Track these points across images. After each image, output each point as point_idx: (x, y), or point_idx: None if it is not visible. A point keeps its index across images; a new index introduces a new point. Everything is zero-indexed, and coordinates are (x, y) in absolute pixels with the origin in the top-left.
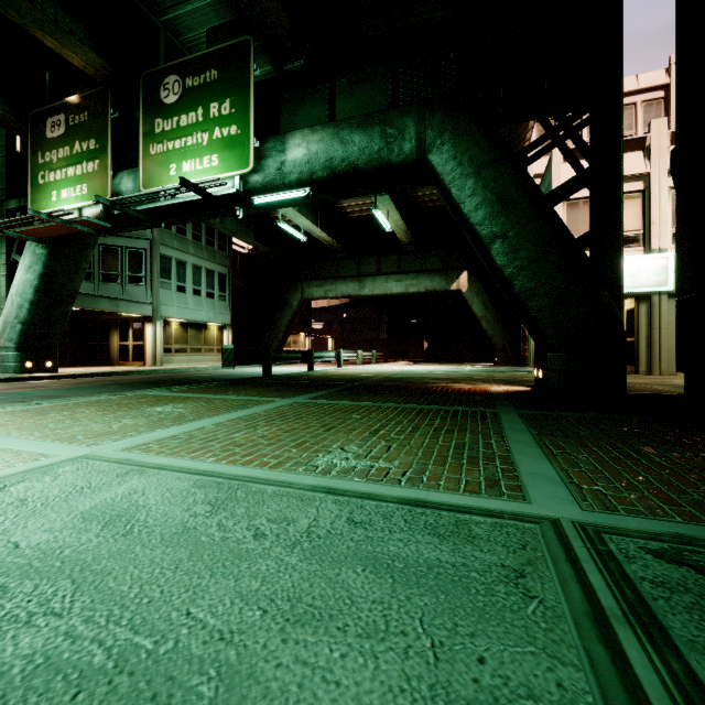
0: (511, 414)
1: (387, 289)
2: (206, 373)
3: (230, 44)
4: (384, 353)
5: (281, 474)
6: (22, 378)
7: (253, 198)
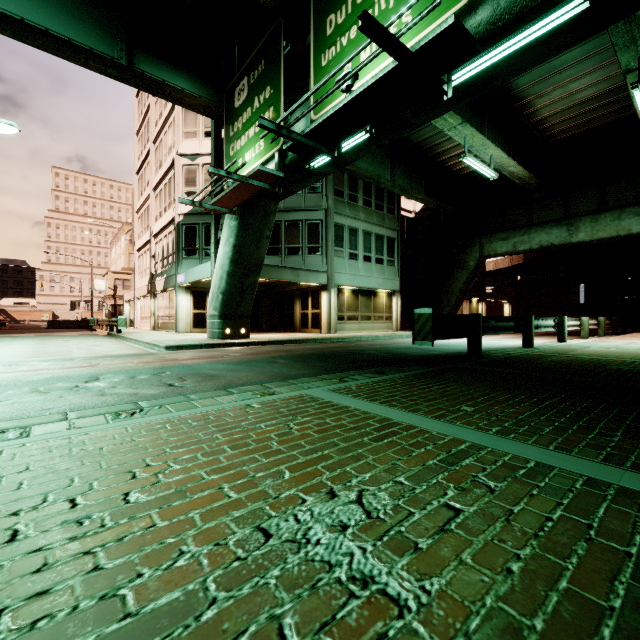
0: None
1: (619, 228)
2: (380, 344)
3: None
4: (611, 320)
5: None
6: (219, 344)
7: (467, 65)
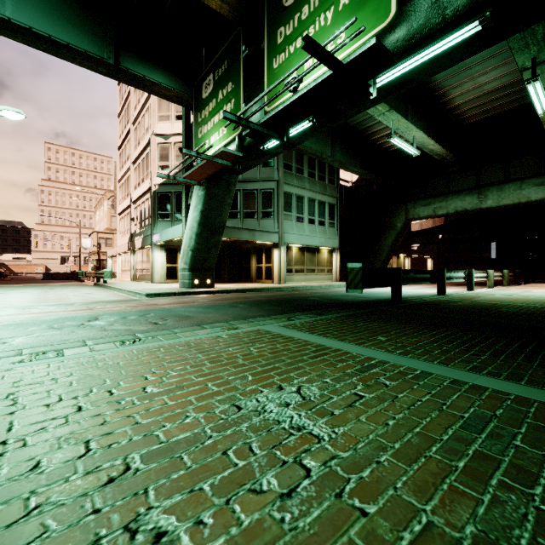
0: None
1: (520, 196)
2: (322, 292)
3: None
4: (514, 272)
5: None
6: (189, 292)
7: (388, 71)
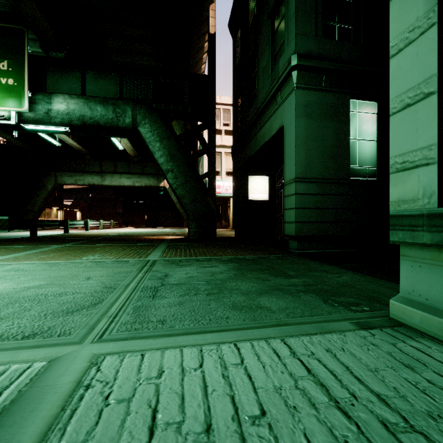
0: (165, 244)
1: (121, 182)
2: None
3: (8, 26)
4: (119, 221)
5: (70, 261)
6: None
7: (26, 125)
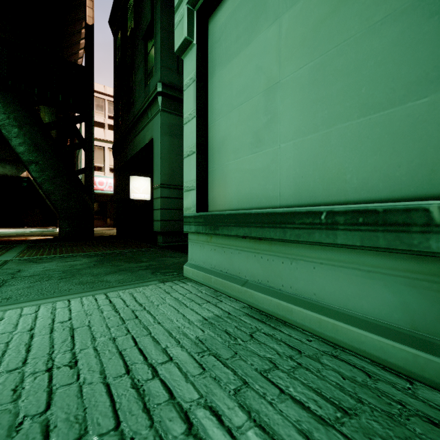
0: (24, 245)
1: None
2: None
3: None
4: None
5: None
6: None
7: None
